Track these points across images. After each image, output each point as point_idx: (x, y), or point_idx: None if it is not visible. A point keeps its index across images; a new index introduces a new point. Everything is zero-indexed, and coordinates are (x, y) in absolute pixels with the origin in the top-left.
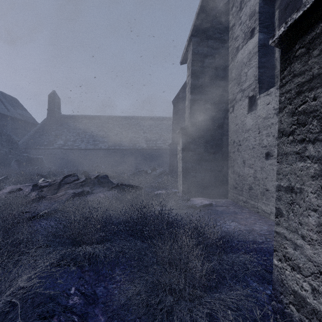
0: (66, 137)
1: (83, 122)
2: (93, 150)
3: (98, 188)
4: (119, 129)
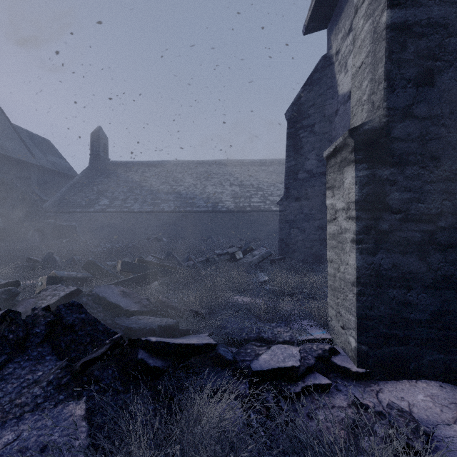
0: (113, 193)
1: (139, 171)
2: (152, 214)
3: (30, 367)
4: (192, 180)
